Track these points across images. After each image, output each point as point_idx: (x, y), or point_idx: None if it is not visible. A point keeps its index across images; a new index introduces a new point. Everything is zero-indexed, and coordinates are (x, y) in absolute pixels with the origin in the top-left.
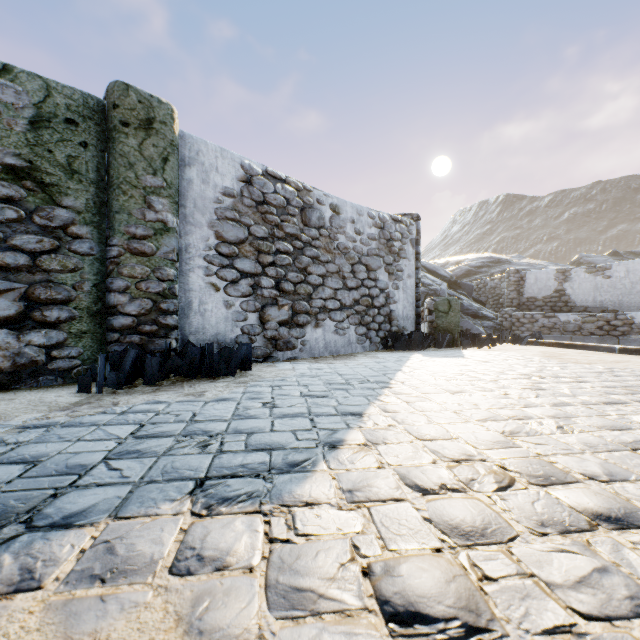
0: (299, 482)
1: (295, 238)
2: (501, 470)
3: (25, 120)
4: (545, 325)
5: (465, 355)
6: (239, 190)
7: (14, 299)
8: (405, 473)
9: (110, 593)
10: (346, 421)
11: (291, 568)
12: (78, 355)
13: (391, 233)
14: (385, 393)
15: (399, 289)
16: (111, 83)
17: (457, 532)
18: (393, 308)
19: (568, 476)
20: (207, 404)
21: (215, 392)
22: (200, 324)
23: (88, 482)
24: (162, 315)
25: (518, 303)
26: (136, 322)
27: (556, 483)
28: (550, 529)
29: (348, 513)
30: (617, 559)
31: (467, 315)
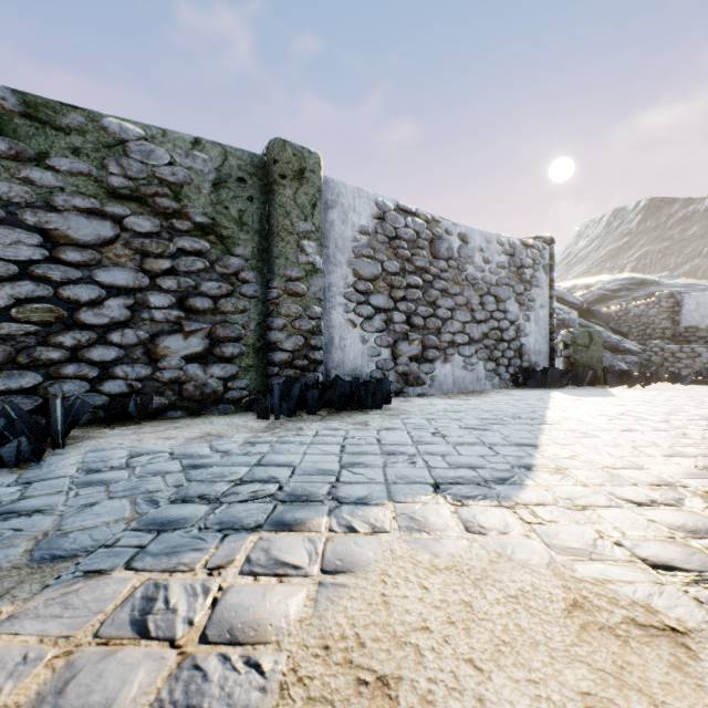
0: (518, 491)
1: (424, 271)
2: (706, 494)
3: (209, 183)
4: None
5: (615, 394)
6: (373, 227)
7: (202, 338)
8: (611, 491)
9: (438, 538)
10: (525, 450)
11: (556, 537)
12: (246, 387)
13: (522, 260)
14: (547, 429)
15: (530, 321)
16: (271, 141)
17: (683, 529)
18: (524, 342)
19: None
20: (380, 432)
21: (377, 422)
22: (340, 359)
23: (348, 480)
24: (311, 351)
25: (672, 334)
26: (291, 357)
27: None
28: None
29: (578, 512)
30: None
31: (604, 349)
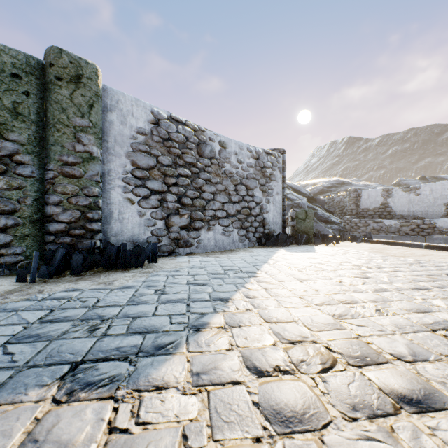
0: (158, 365)
1: (192, 165)
2: (327, 351)
3: None
4: (375, 228)
5: (316, 250)
6: (150, 130)
7: None
8: (248, 355)
9: None
10: (214, 306)
11: None
12: (22, 252)
13: (264, 162)
14: (251, 281)
15: (270, 203)
16: (48, 48)
17: (279, 418)
18: (266, 216)
19: (380, 357)
20: (112, 291)
21: (122, 281)
22: (119, 228)
23: None
24: (88, 222)
25: (356, 212)
26: (68, 227)
27: (370, 364)
28: (360, 413)
29: (189, 398)
30: (416, 447)
31: (320, 221)
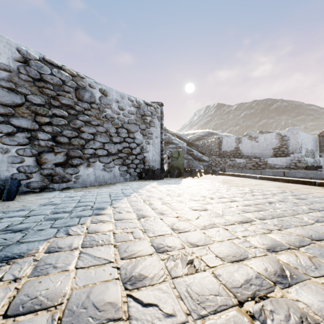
0: None
1: (70, 107)
2: None
3: None
4: (230, 164)
5: (181, 182)
6: (15, 67)
7: None
8: None
9: None
10: None
11: None
12: None
13: (144, 111)
14: (84, 222)
15: (150, 144)
16: None
17: None
18: (146, 155)
19: None
20: None
21: None
22: None
23: None
24: None
25: (219, 153)
26: None
27: None
28: None
29: None
30: None
31: (195, 159)
